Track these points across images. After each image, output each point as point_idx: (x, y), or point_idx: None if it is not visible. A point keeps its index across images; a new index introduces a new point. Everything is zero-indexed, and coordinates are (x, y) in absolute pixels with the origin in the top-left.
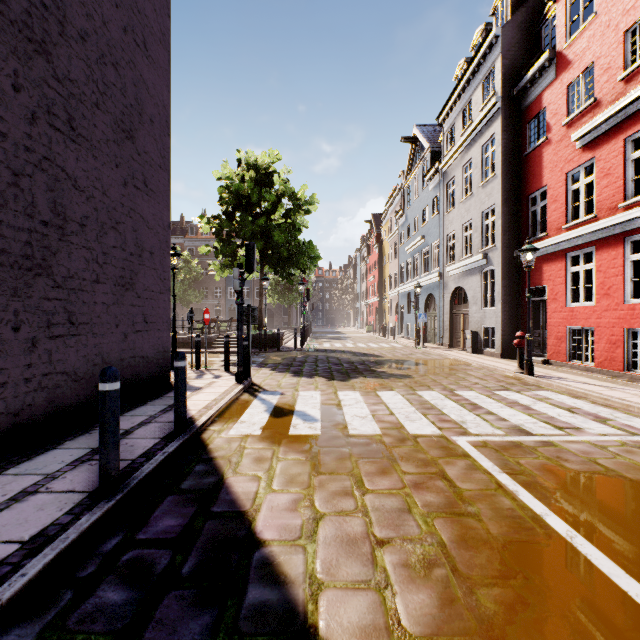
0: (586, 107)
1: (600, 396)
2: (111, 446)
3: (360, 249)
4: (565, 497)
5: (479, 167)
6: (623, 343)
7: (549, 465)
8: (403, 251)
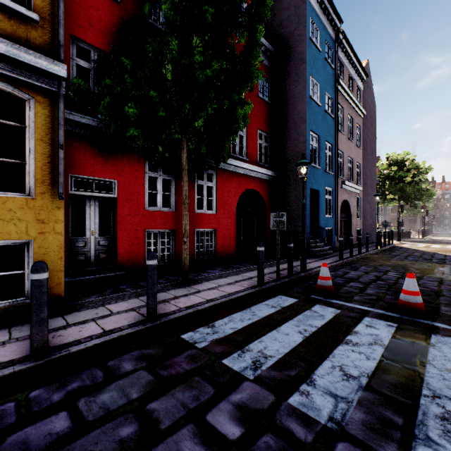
0: None
1: None
2: (389, 240)
3: None
4: None
5: None
6: None
7: None
8: None
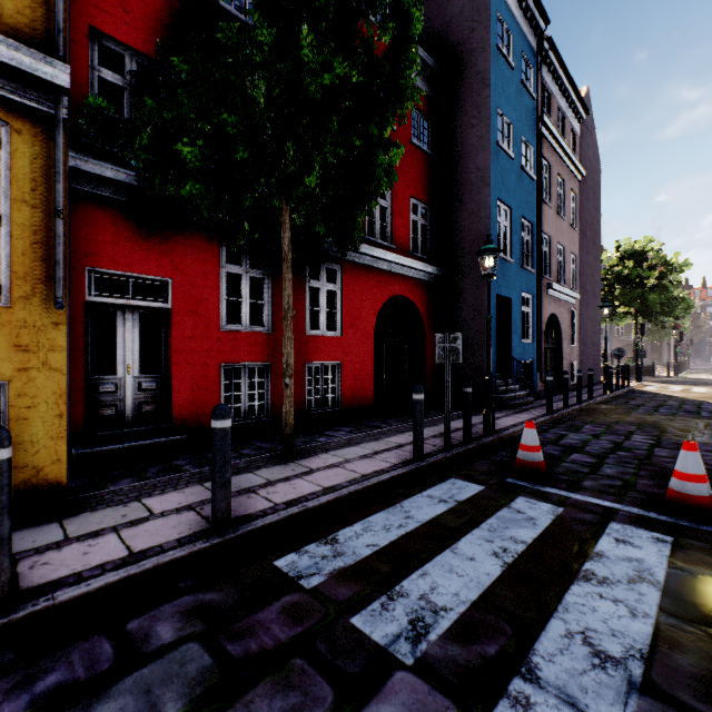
0: None
1: None
2: (624, 379)
3: None
4: None
5: None
6: None
7: None
8: None
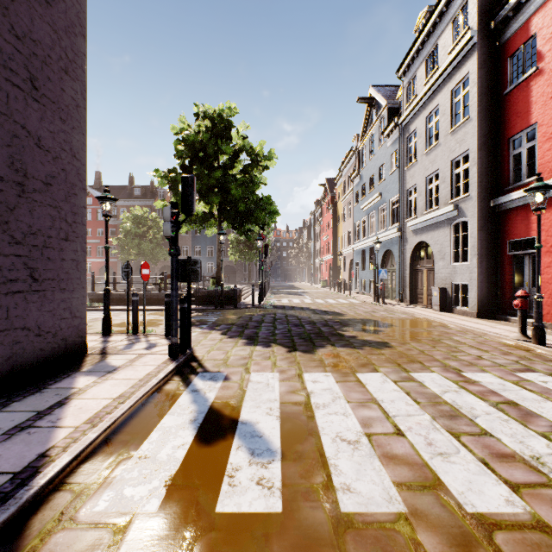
0: None
1: None
2: None
3: (314, 211)
4: None
5: (447, 113)
6: None
7: None
8: (358, 210)
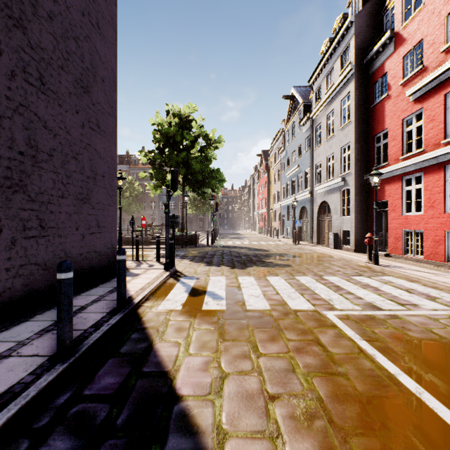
0: (417, 71)
1: (429, 280)
2: (66, 321)
3: (253, 175)
4: (411, 359)
5: (339, 116)
6: (444, 241)
7: (397, 334)
8: (284, 176)
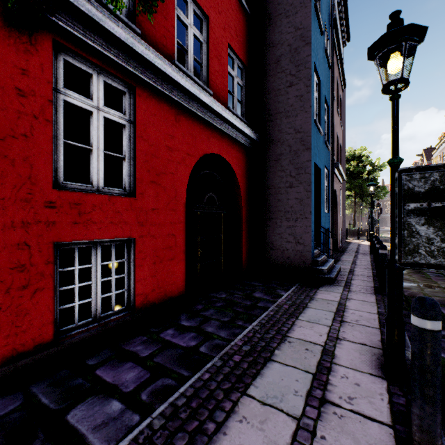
0: None
1: None
2: None
3: None
4: None
5: None
6: None
7: None
8: None
